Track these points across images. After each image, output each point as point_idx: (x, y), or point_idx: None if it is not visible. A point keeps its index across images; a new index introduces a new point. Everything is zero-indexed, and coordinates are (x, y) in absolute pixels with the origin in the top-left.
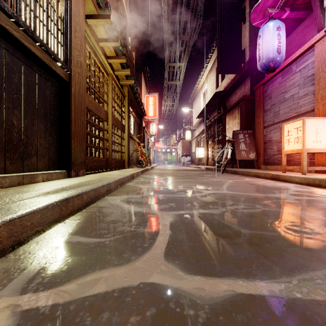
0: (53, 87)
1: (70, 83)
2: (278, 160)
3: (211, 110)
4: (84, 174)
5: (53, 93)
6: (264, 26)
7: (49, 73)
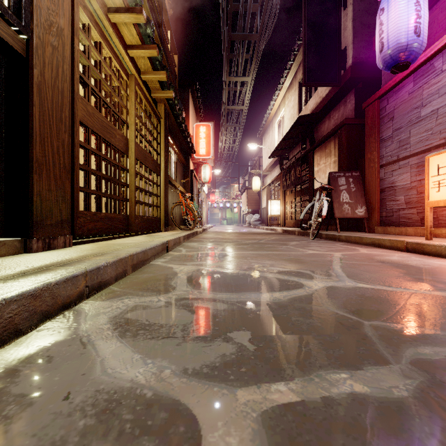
0: None
1: (28, 60)
2: (408, 219)
3: (290, 145)
4: (69, 244)
5: None
6: None
7: None
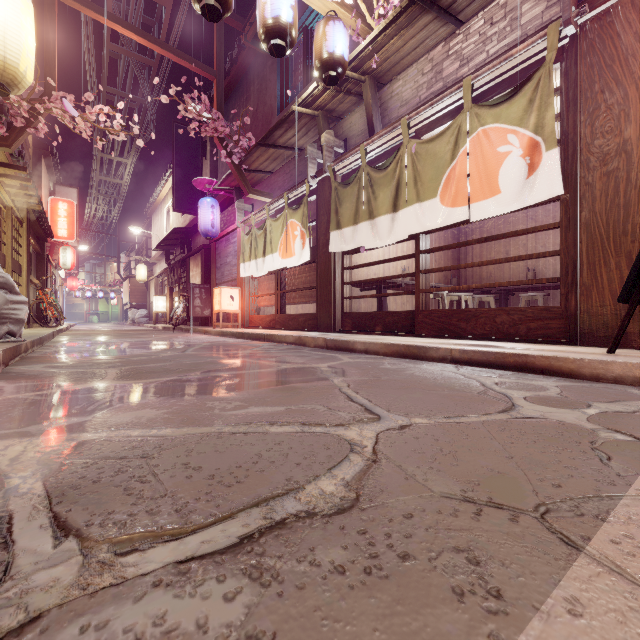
0: None
1: None
2: (224, 318)
3: (175, 243)
4: None
5: None
6: (202, 199)
7: None
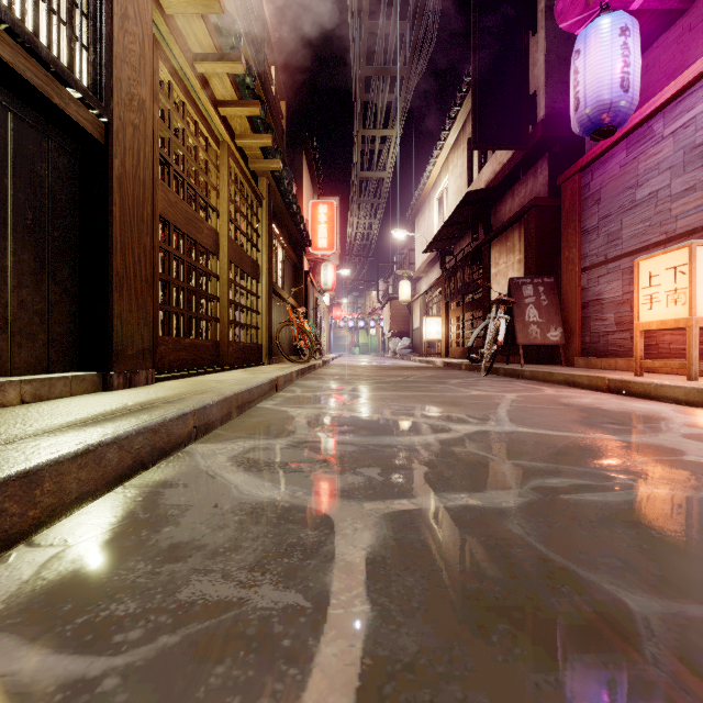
0: (63, 156)
1: (108, 148)
2: (619, 346)
3: (456, 234)
4: (151, 380)
5: (63, 173)
6: (589, 26)
7: (47, 115)
